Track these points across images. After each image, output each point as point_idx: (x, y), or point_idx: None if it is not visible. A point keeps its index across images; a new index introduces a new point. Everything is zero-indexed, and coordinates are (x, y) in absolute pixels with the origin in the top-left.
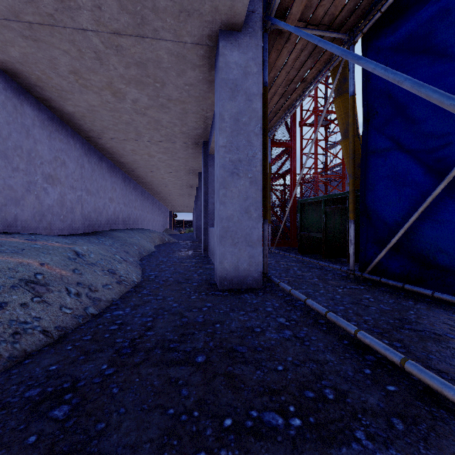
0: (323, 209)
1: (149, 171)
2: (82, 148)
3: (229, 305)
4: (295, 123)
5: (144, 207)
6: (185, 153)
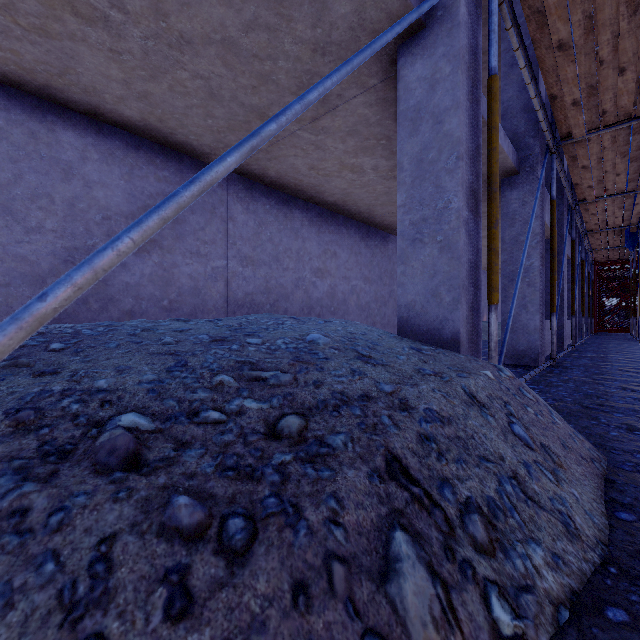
0: None
1: None
2: None
3: None
4: None
5: None
6: None
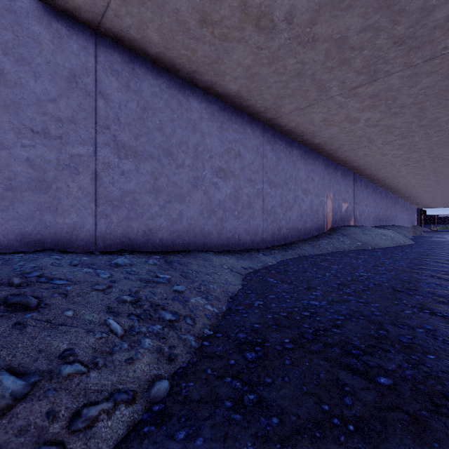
0: None
1: (405, 187)
2: (372, 188)
3: None
4: None
5: (396, 209)
6: (436, 178)
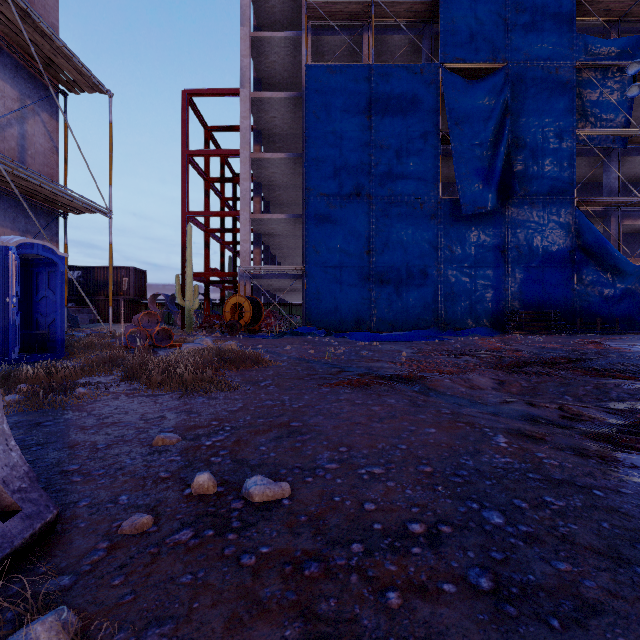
0: None
1: None
2: None
3: None
4: None
5: None
6: None
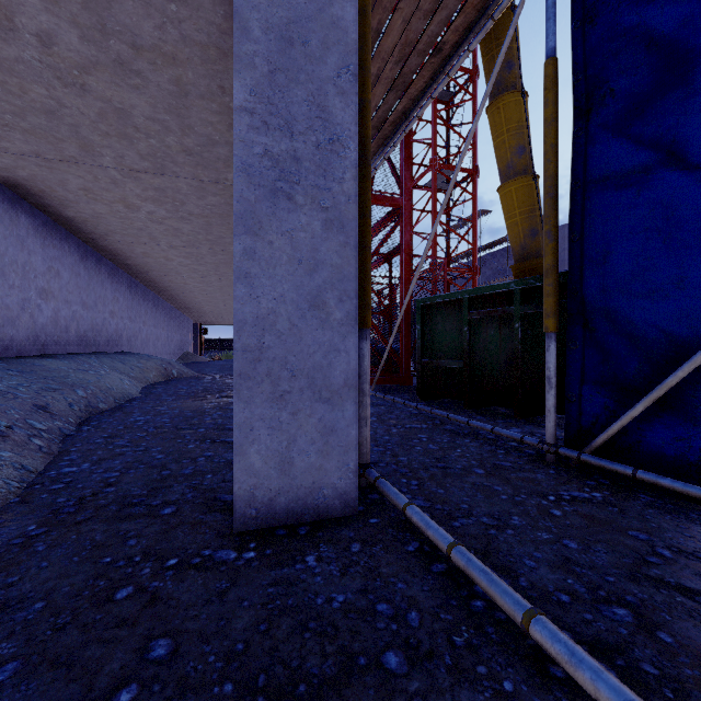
0: (464, 315)
1: (136, 243)
2: None
3: (244, 642)
4: (408, 164)
5: (136, 314)
6: (202, 204)
